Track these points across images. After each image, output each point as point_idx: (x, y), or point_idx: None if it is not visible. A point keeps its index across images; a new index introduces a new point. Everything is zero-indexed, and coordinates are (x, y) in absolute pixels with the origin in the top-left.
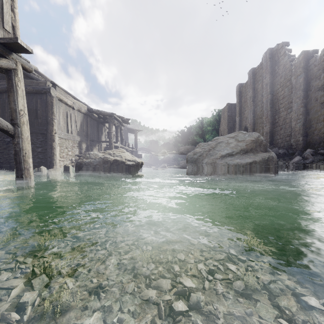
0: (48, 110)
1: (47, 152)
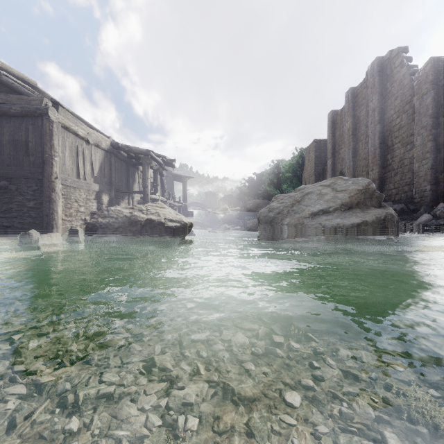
0: (45, 142)
1: (43, 208)
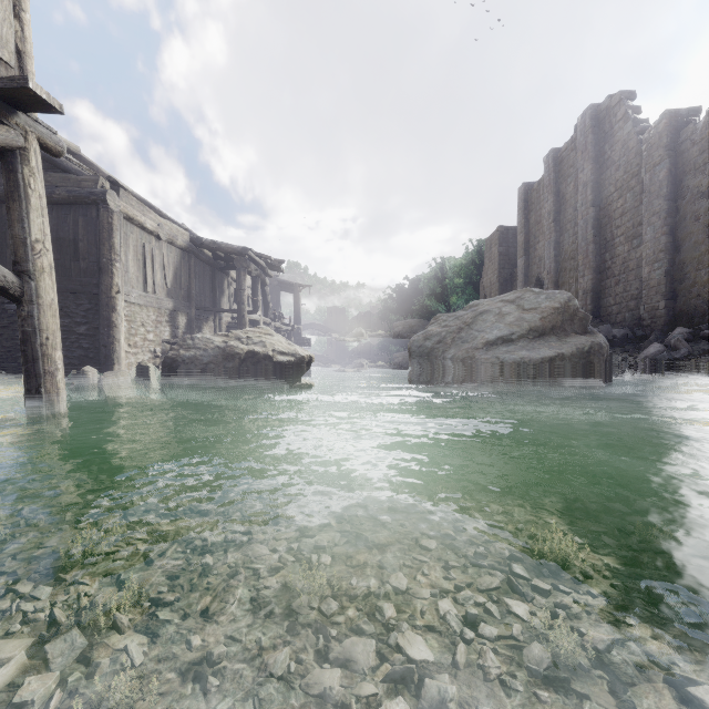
0: (102, 240)
1: (100, 335)
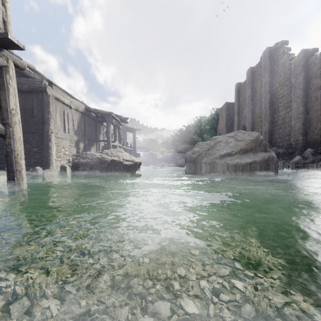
0: (45, 109)
1: (43, 152)
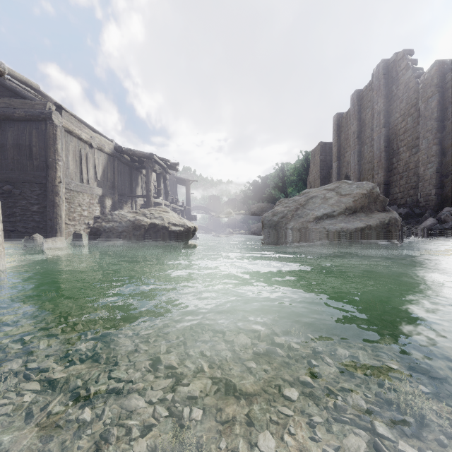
0: (49, 146)
1: (47, 212)
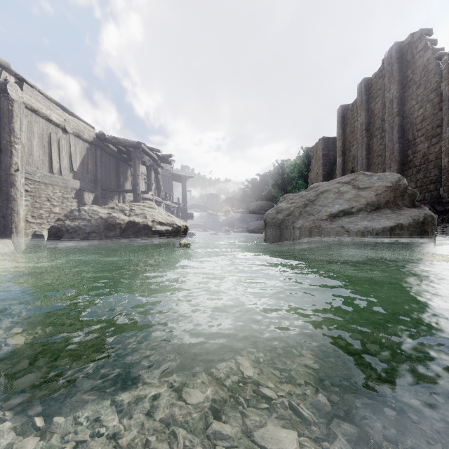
0: (3, 125)
1: None
